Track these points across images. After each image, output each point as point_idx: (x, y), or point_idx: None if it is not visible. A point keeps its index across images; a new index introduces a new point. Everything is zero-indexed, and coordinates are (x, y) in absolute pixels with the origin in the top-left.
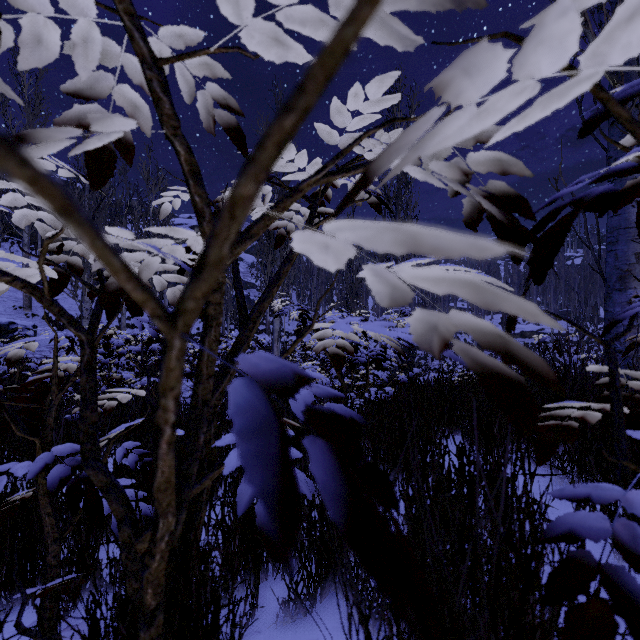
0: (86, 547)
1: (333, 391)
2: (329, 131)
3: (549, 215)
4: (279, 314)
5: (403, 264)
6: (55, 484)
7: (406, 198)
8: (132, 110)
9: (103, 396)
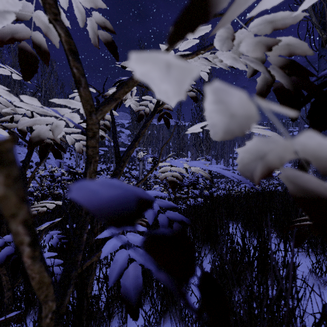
0: (30, 290)
1: (171, 203)
2: None
3: (320, 85)
4: (141, 159)
5: None
6: (3, 259)
7: None
8: (46, 29)
9: (37, 205)
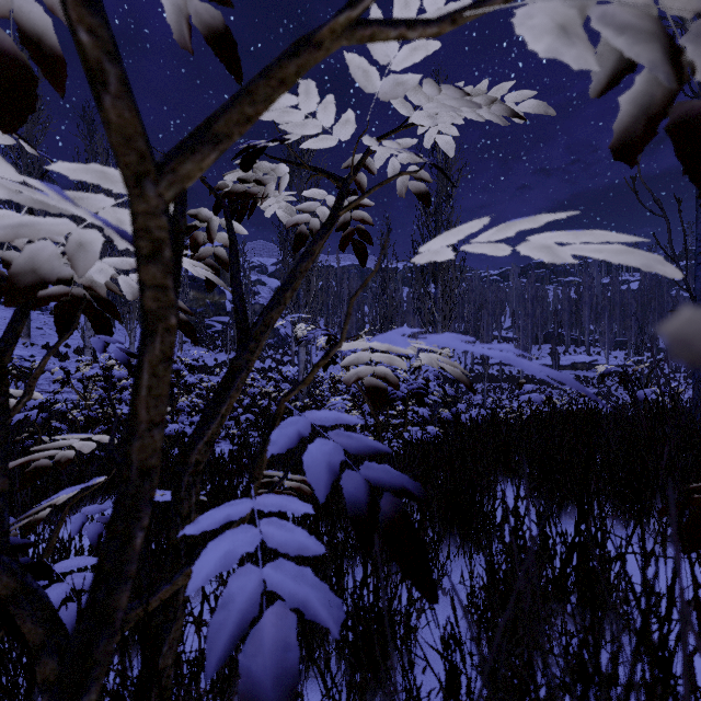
0: None
1: (374, 443)
2: (365, 70)
3: None
4: (303, 340)
5: (494, 234)
6: None
7: (447, 213)
8: None
9: (51, 445)
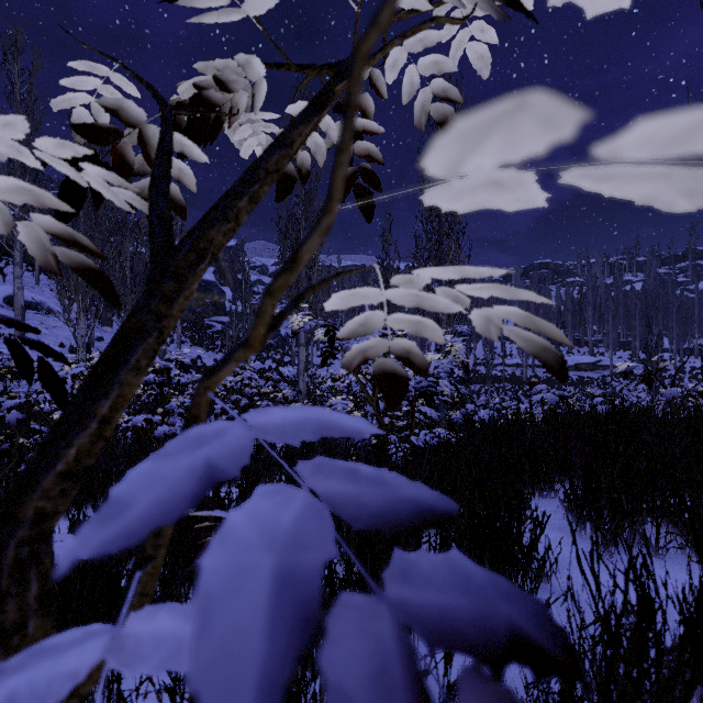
0: None
1: (414, 490)
2: None
3: None
4: (298, 332)
5: None
6: None
7: None
8: None
9: None
